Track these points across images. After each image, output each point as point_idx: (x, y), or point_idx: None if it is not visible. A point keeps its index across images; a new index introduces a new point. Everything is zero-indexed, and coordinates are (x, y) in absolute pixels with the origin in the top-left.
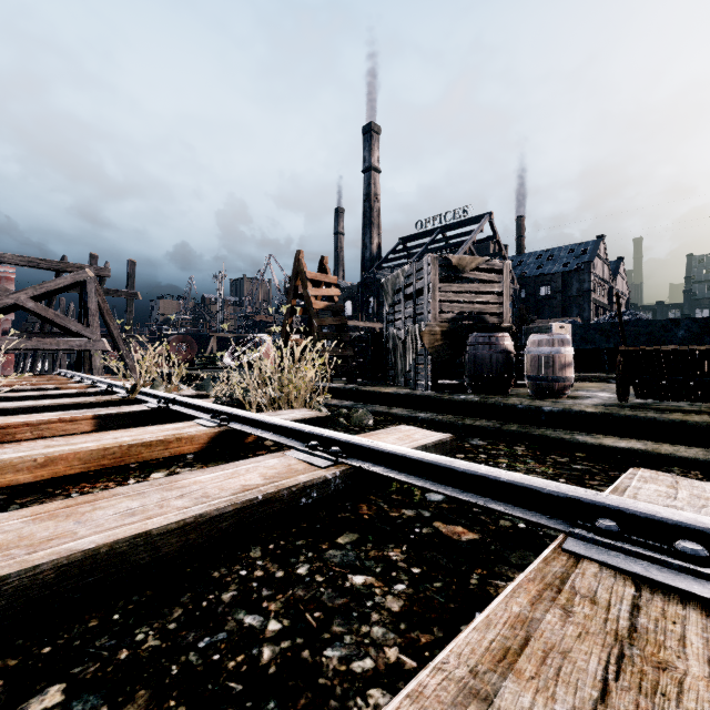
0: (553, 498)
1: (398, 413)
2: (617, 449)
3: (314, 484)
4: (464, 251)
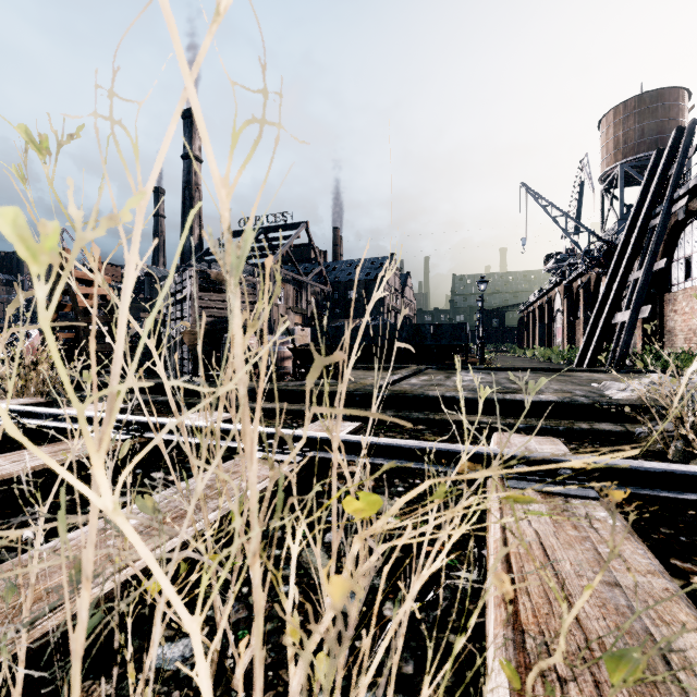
0: None
1: (143, 398)
2: (265, 409)
3: None
4: (282, 254)
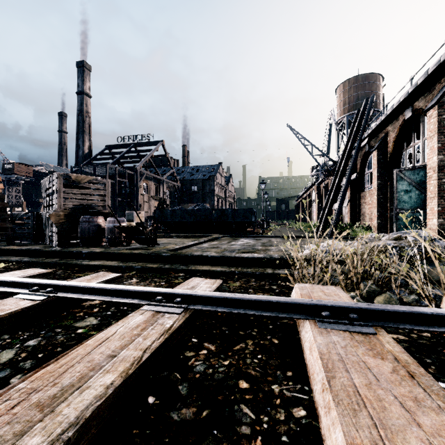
0: None
1: (13, 259)
2: (92, 265)
3: None
4: (145, 161)
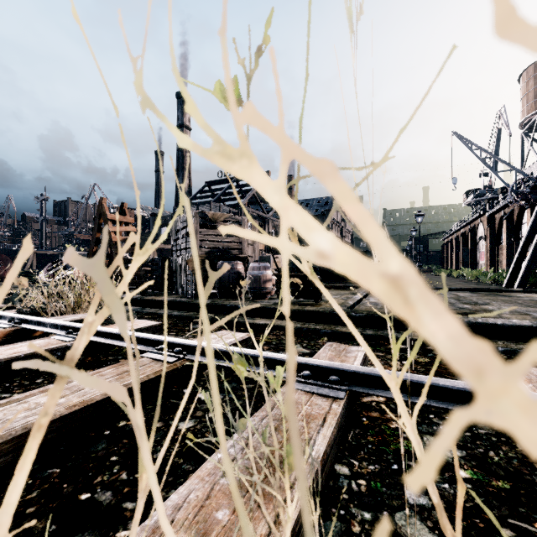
0: (154, 341)
1: (162, 313)
2: (259, 325)
3: (59, 348)
4: (250, 196)
